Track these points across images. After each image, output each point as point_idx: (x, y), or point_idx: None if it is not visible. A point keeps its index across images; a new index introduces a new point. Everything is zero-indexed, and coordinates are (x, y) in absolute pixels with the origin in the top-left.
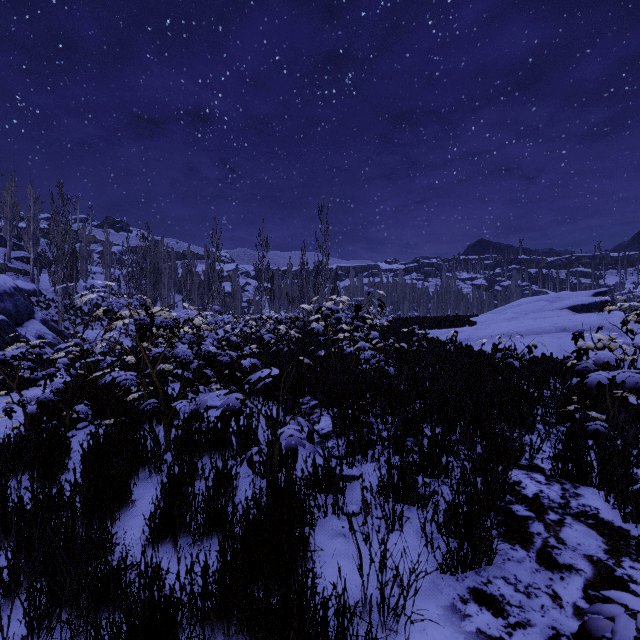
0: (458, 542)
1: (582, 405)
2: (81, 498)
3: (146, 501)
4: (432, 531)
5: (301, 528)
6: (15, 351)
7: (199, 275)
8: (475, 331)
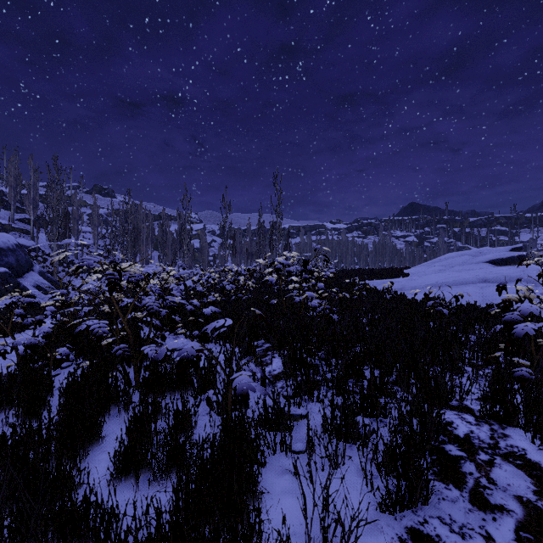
0: (396, 484)
1: (508, 352)
2: (58, 433)
3: (115, 437)
4: (372, 472)
5: (251, 468)
6: (7, 300)
7: (172, 233)
8: (408, 282)
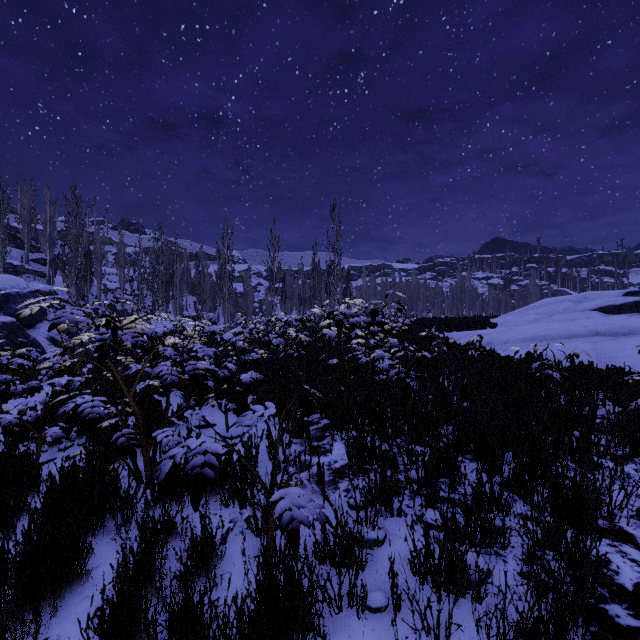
0: None
1: None
2: None
3: (107, 570)
4: None
5: None
6: None
7: (211, 276)
8: (497, 334)
